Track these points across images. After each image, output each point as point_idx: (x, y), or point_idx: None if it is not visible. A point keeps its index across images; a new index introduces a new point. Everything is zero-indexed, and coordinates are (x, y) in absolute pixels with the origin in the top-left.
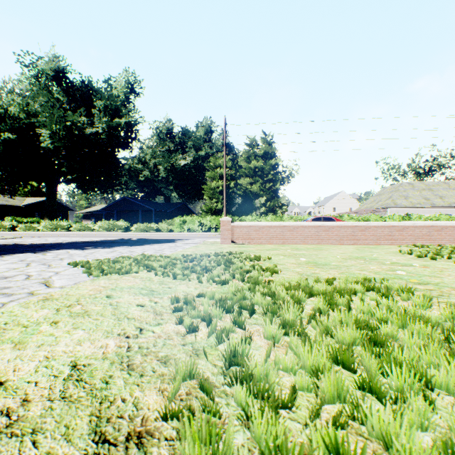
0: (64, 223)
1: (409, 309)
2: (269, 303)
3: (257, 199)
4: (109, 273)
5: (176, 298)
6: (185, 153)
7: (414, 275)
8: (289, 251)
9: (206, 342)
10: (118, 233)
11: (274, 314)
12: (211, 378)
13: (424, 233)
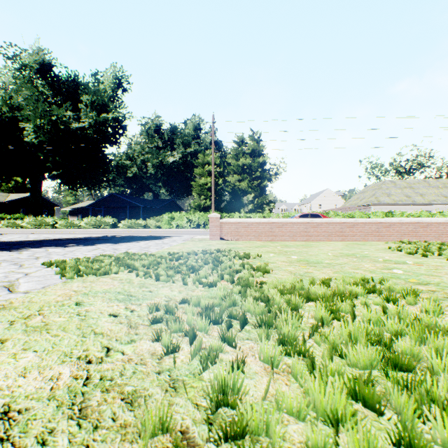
0: (49, 220)
1: (423, 317)
2: (262, 311)
3: (245, 196)
4: (85, 274)
5: (156, 306)
6: (173, 150)
7: (410, 274)
8: (279, 248)
9: (188, 367)
10: (105, 230)
11: (269, 326)
12: (191, 430)
13: (410, 229)
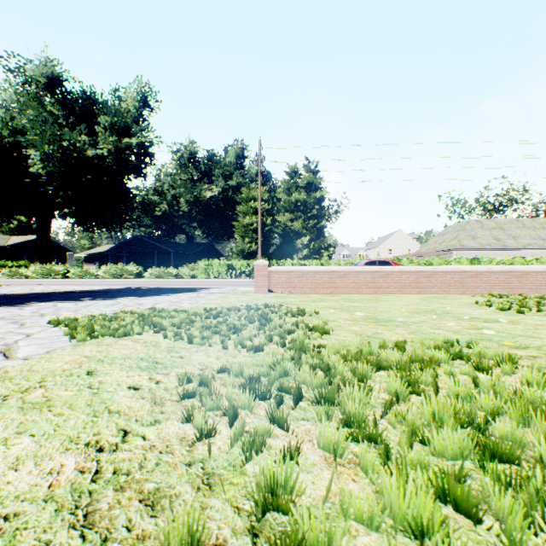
0: (59, 268)
1: (524, 391)
2: (321, 383)
3: (298, 239)
4: (100, 335)
5: (187, 376)
6: (211, 183)
7: (504, 335)
8: (340, 302)
9: (226, 457)
10: (127, 280)
11: (330, 402)
12: (230, 544)
13: (501, 280)
